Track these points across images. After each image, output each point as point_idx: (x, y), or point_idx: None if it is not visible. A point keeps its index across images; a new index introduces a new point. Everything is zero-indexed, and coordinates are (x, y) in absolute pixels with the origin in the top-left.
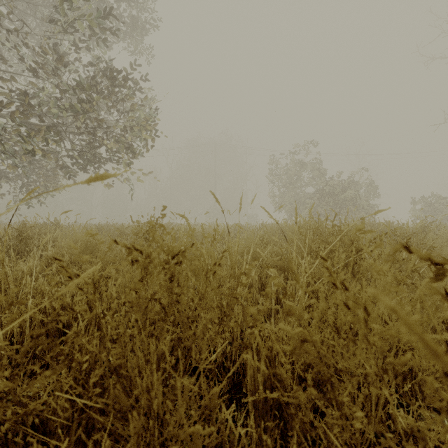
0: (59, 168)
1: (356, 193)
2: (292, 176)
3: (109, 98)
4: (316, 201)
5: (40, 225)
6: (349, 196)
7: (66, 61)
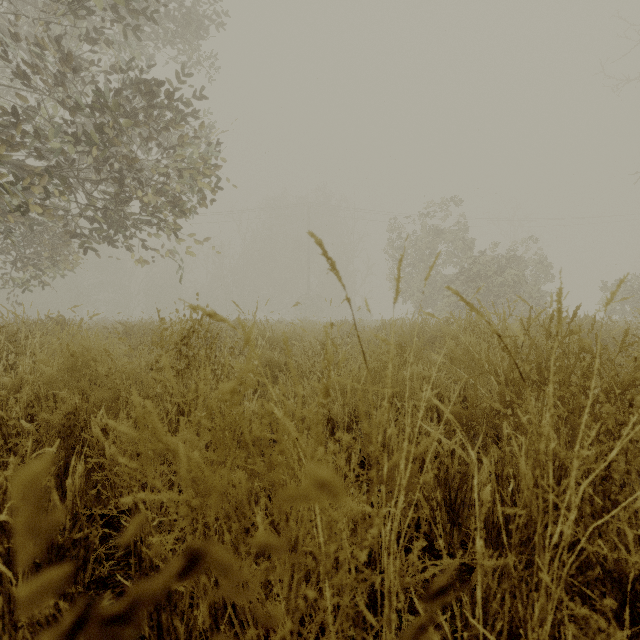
0: (72, 236)
1: (520, 275)
2: (423, 250)
3: (145, 125)
4: (458, 286)
5: (32, 324)
6: (510, 279)
7: (79, 68)
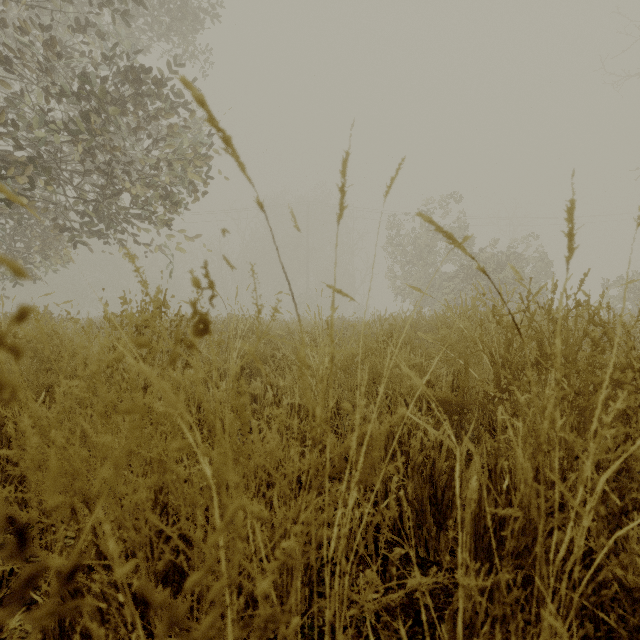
0: (63, 230)
1: (520, 271)
2: (422, 248)
3: (135, 116)
4: (457, 284)
5: None
6: (510, 276)
7: (67, 57)
